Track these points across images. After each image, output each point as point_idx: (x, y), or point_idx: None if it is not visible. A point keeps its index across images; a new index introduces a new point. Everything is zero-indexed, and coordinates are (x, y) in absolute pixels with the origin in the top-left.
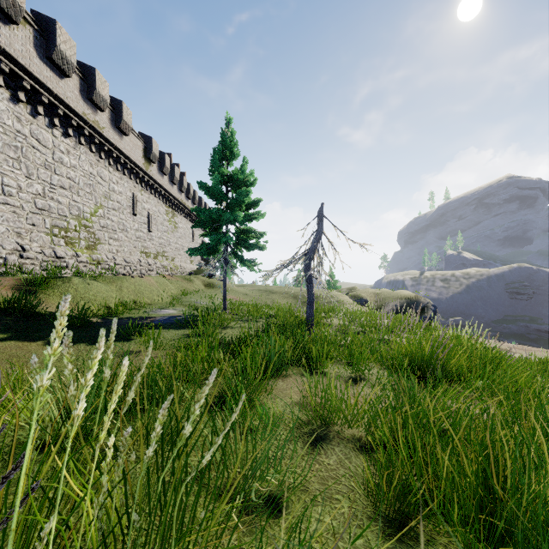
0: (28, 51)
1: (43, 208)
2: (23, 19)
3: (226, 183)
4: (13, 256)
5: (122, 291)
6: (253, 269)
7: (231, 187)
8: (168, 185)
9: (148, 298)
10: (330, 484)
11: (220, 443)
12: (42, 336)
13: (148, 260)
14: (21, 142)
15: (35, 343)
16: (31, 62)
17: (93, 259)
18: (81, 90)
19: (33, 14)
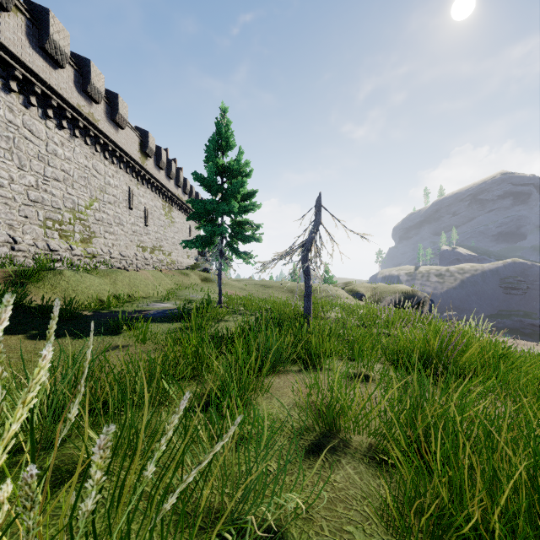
0: (20, 40)
1: (36, 200)
2: (15, 7)
3: (221, 174)
4: (4, 249)
5: (116, 284)
6: (249, 262)
7: (226, 178)
8: (165, 180)
9: (143, 291)
10: (339, 509)
11: (192, 477)
12: (25, 329)
13: (145, 254)
14: (13, 133)
15: (16, 337)
16: (23, 51)
17: (88, 252)
18: (76, 82)
19: (25, 3)
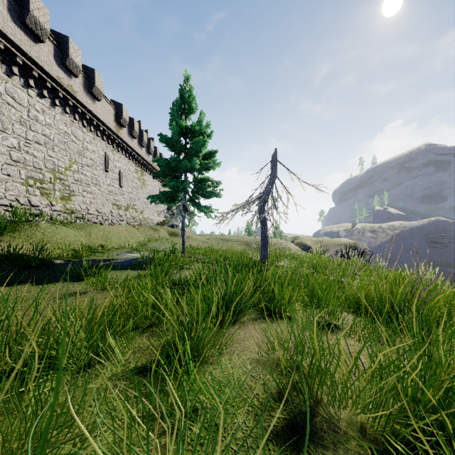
0: (2, 14)
1: (18, 160)
2: None
3: (184, 135)
4: None
5: (91, 236)
6: (210, 216)
7: (189, 138)
8: (137, 147)
9: (116, 243)
10: None
11: None
12: None
13: (119, 211)
14: None
15: None
16: (5, 24)
17: (67, 208)
18: (56, 56)
19: None
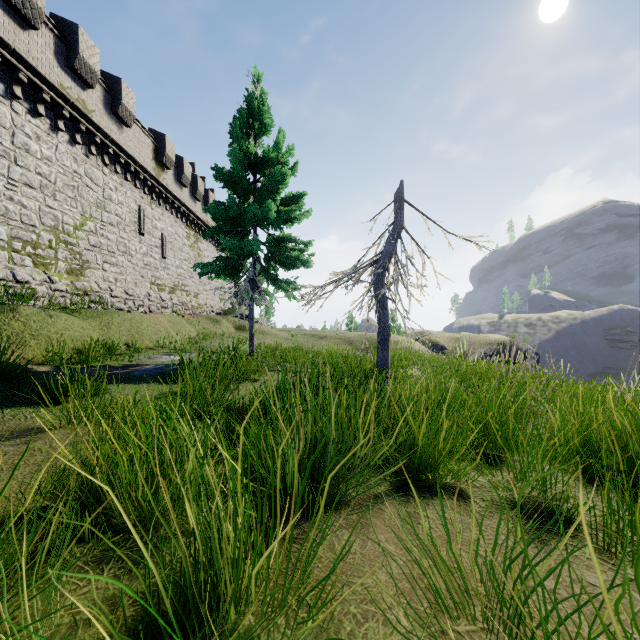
0: None
1: None
2: None
3: (252, 168)
4: None
5: (109, 329)
6: (293, 296)
7: (260, 173)
8: (189, 201)
9: (151, 340)
10: None
11: None
12: None
13: (161, 294)
14: None
15: None
16: None
17: (77, 288)
18: (58, 53)
19: None
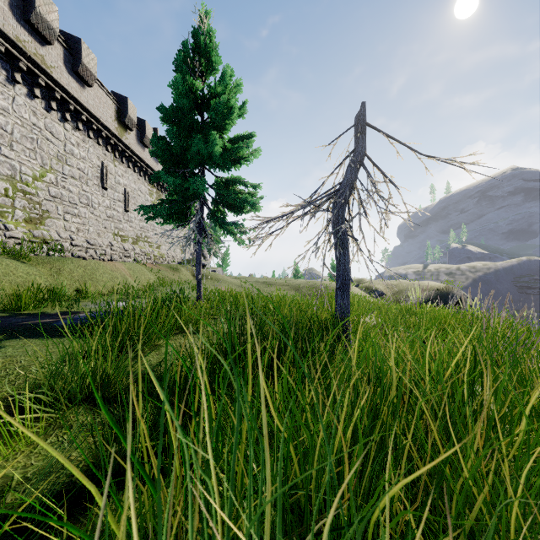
0: None
1: None
2: None
3: (199, 107)
4: None
5: (60, 275)
6: (242, 241)
7: (206, 112)
8: (151, 161)
9: (106, 286)
10: None
11: None
12: None
13: (124, 244)
14: None
15: None
16: None
17: (35, 236)
18: (13, 5)
19: None
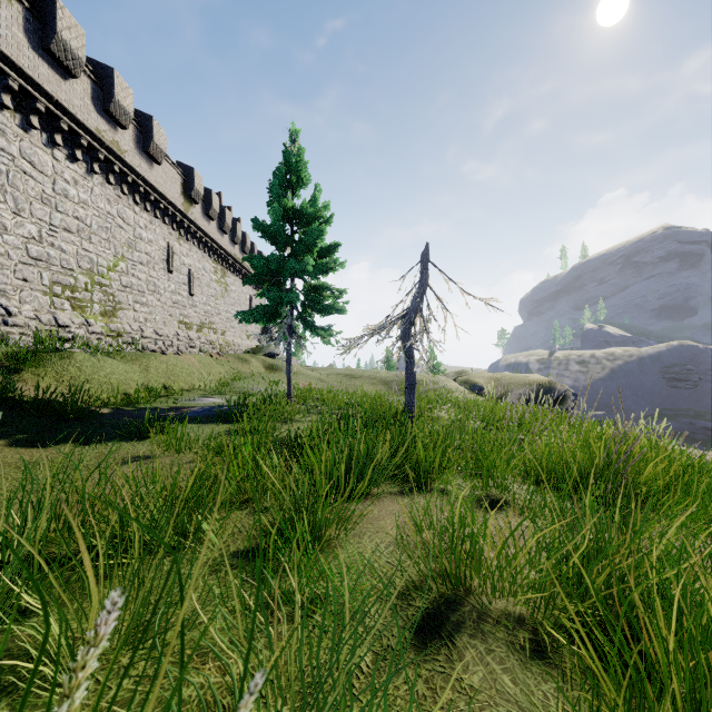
0: (16, 38)
1: (39, 257)
2: None
3: (290, 220)
4: None
5: (148, 372)
6: (329, 341)
7: (297, 226)
8: (216, 234)
9: (186, 382)
10: None
11: None
12: (8, 432)
13: (189, 333)
14: (7, 165)
15: None
16: (20, 52)
17: (112, 329)
18: (94, 98)
19: None
